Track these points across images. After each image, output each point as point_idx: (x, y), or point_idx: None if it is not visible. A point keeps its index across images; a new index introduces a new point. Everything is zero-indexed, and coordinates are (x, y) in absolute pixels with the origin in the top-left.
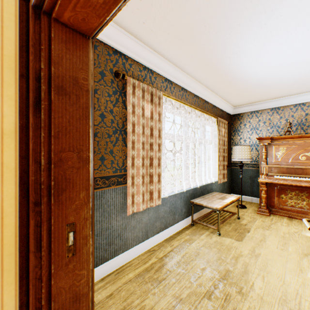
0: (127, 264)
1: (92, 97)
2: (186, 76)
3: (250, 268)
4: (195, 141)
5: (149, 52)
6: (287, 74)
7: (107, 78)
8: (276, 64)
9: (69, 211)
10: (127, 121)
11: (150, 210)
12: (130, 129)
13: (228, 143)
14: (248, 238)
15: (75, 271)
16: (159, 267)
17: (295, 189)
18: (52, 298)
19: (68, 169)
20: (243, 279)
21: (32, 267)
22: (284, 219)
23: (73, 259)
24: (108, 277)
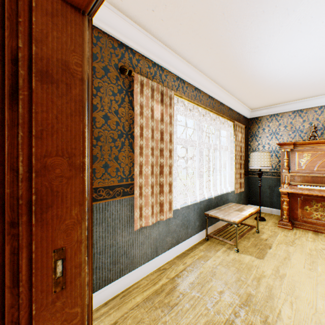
0: (134, 285)
1: (89, 89)
2: (200, 74)
3: (275, 291)
4: (209, 146)
5: (159, 46)
6: (314, 71)
7: (111, 75)
8: (302, 60)
9: (57, 233)
10: (134, 124)
11: (160, 224)
12: (138, 133)
13: (245, 149)
14: (270, 255)
15: (65, 309)
16: (170, 289)
17: (321, 200)
18: None
19: (55, 179)
20: (268, 306)
21: (7, 306)
22: (309, 233)
23: (62, 295)
24: (112, 301)
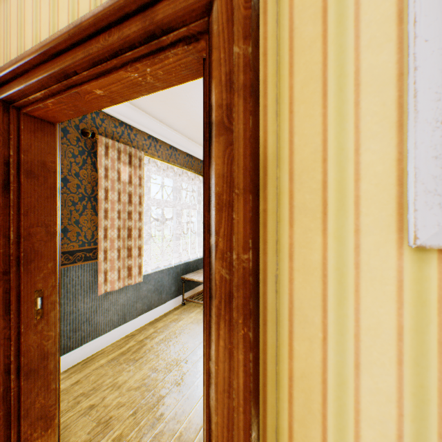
0: (99, 353)
1: (60, 176)
2: (176, 133)
3: None
4: (189, 207)
5: (127, 106)
6: None
7: (72, 136)
8: None
9: (38, 279)
10: (98, 186)
11: (129, 290)
12: (102, 196)
13: None
14: None
15: (44, 332)
16: (137, 349)
17: None
18: (21, 354)
19: (37, 242)
20: None
21: (0, 329)
22: None
23: (42, 321)
24: (73, 368)
